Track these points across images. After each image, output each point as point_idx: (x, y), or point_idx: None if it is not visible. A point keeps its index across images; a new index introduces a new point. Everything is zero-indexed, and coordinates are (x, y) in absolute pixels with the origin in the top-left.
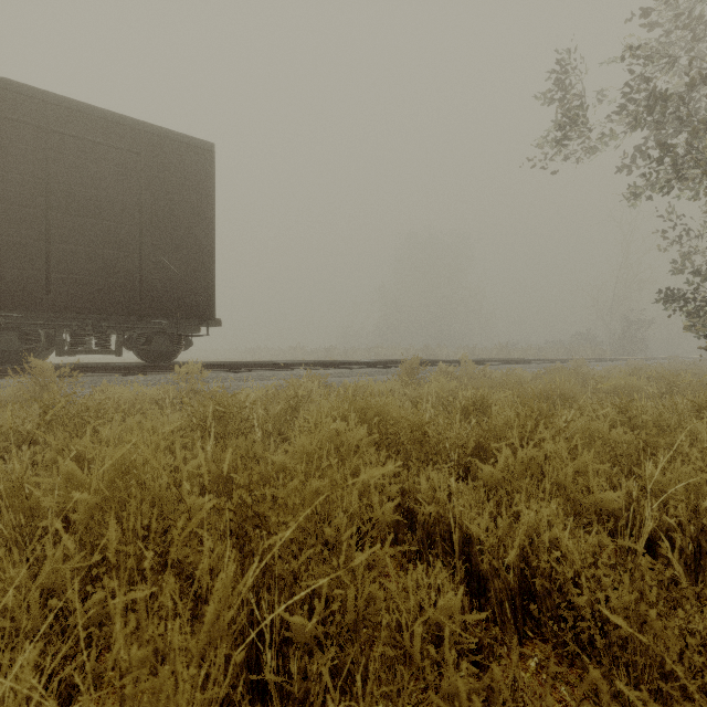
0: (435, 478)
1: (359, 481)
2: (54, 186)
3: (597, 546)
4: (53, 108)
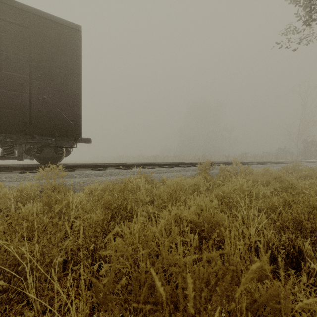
0: None
1: None
2: None
3: None
4: None
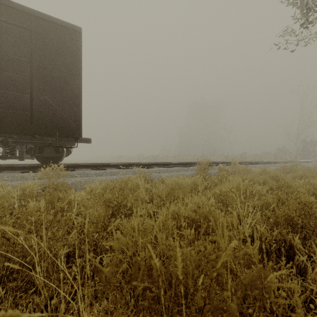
0: None
1: None
2: None
3: None
4: None
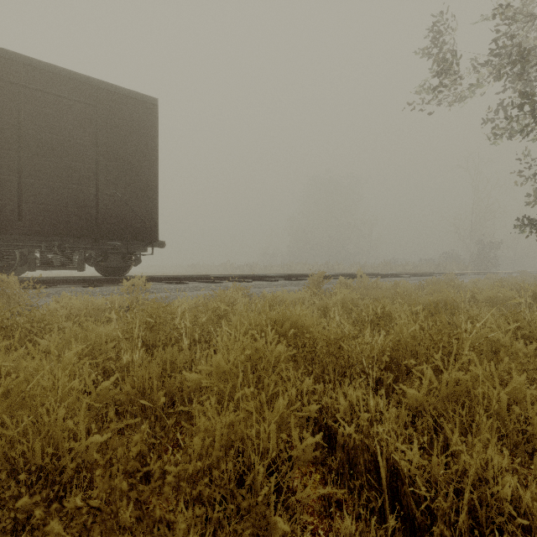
0: (354, 397)
1: (277, 409)
2: (25, 131)
3: None
4: (24, 68)
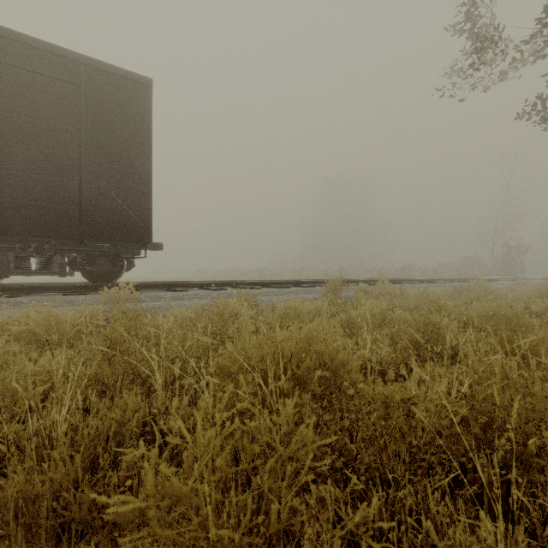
0: None
1: None
2: None
3: None
4: None
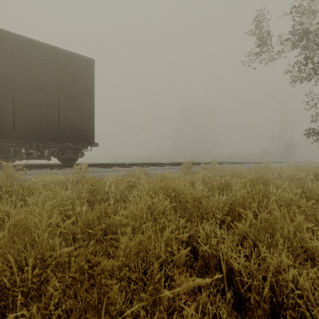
0: (208, 230)
1: (165, 235)
2: (16, 78)
3: (315, 279)
4: (16, 41)
